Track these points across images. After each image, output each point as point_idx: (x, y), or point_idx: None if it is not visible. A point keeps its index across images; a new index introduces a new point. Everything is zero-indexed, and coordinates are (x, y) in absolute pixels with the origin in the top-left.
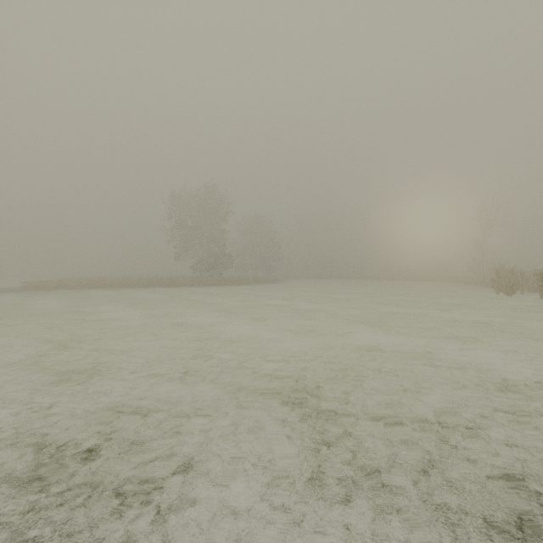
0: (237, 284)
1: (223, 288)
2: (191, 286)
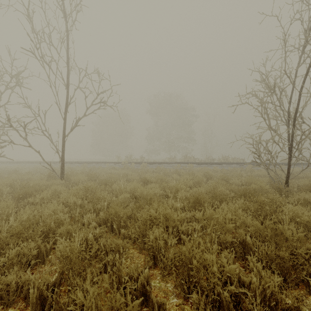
0: None
1: None
2: None
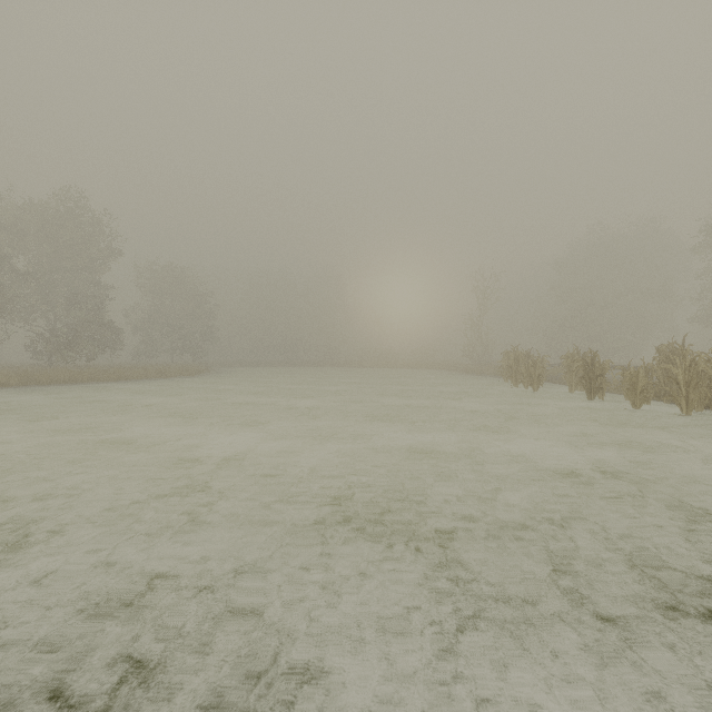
0: (119, 380)
1: (78, 388)
2: (1, 386)
